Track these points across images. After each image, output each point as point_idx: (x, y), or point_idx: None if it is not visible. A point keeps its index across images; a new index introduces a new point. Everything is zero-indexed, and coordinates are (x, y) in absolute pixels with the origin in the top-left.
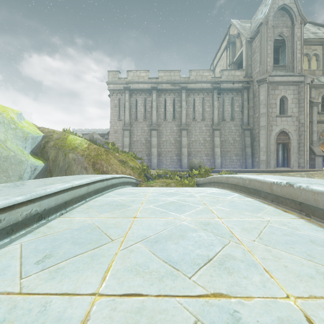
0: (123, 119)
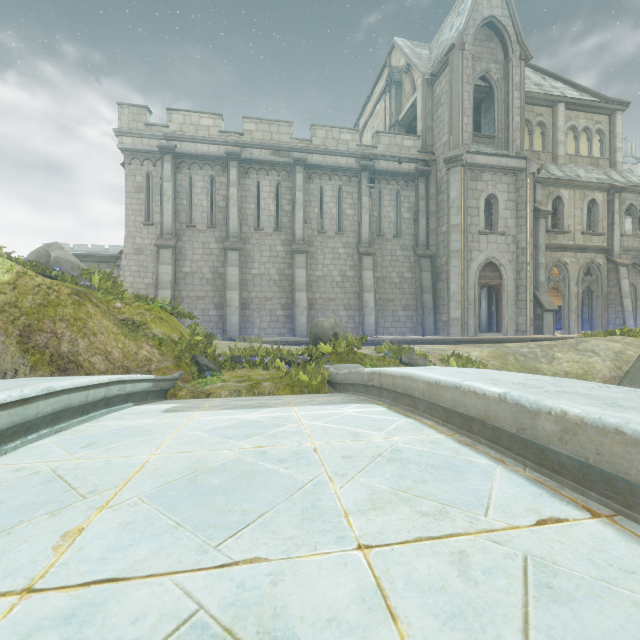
0: (159, 222)
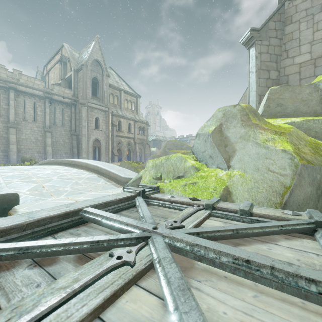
0: None
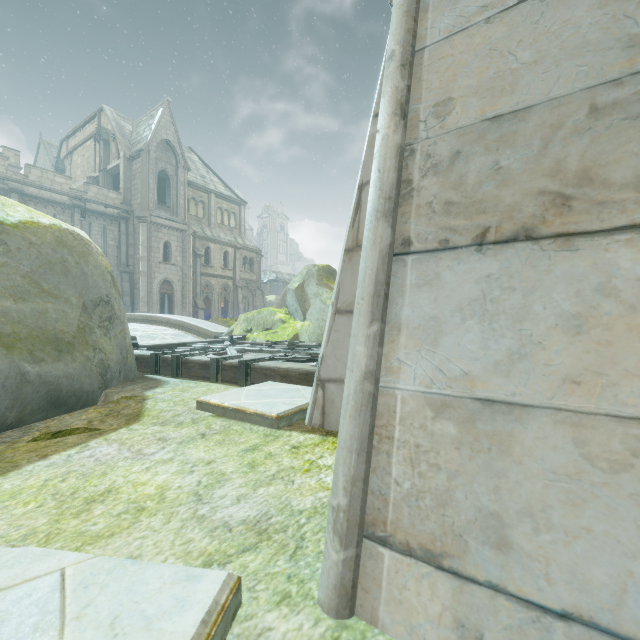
0: None
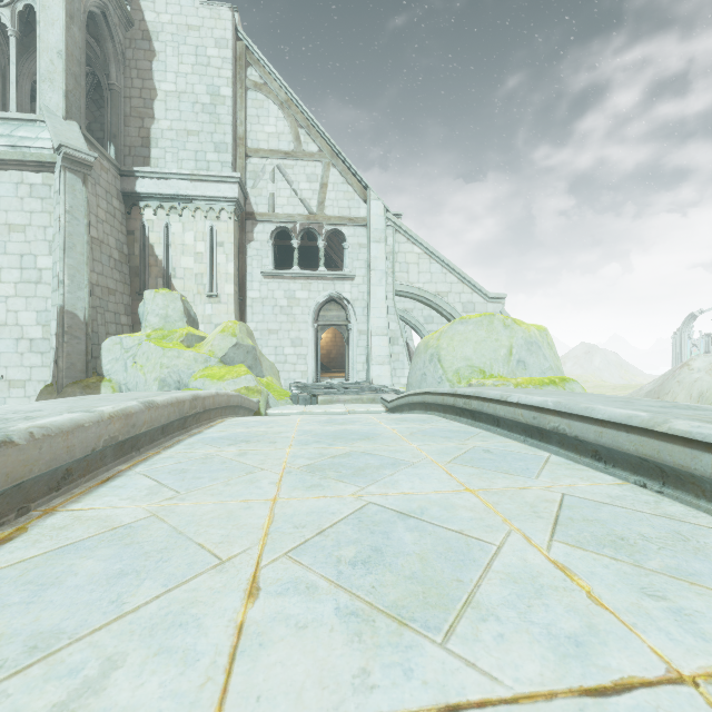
0: None
